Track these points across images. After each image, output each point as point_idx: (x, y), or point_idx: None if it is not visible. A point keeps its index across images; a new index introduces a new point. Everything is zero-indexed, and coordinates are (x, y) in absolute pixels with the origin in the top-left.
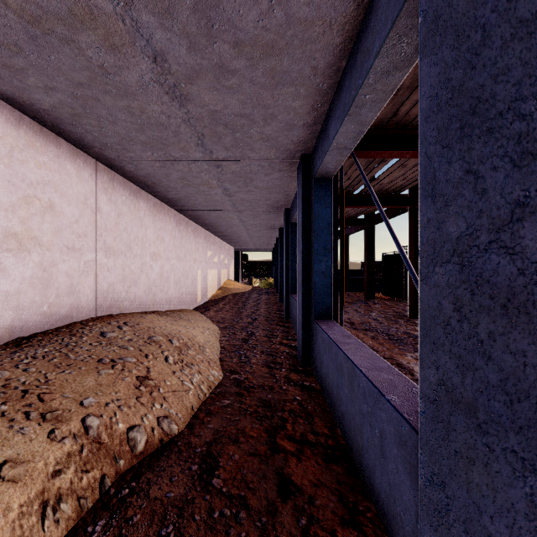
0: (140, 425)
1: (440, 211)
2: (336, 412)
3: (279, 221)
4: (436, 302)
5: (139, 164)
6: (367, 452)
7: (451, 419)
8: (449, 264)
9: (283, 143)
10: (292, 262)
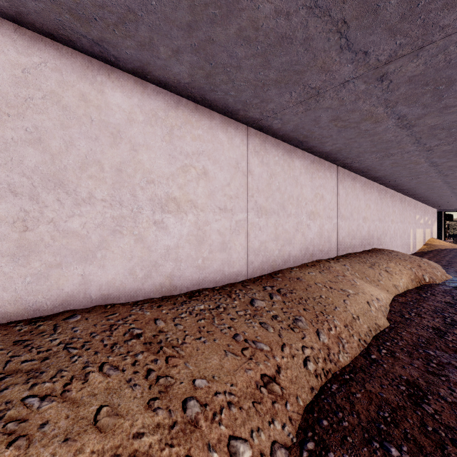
0: (425, 275)
1: None
2: None
3: None
4: None
5: (397, 181)
6: None
7: None
8: None
9: None
10: None
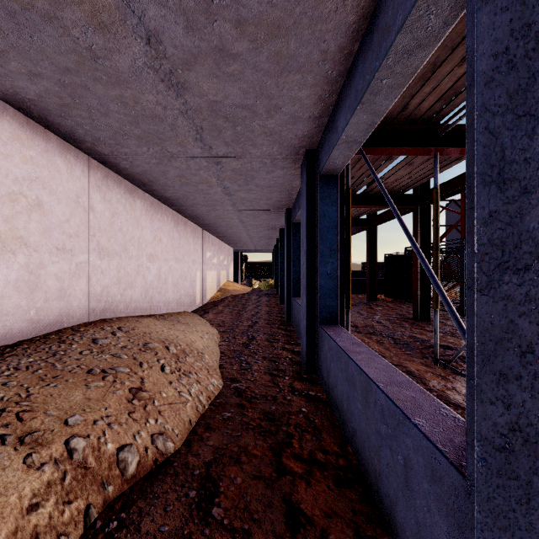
0: (132, 445)
1: (512, 200)
2: (347, 427)
3: (280, 222)
4: (506, 320)
5: (135, 161)
6: (386, 479)
7: (535, 479)
8: (530, 271)
9: (286, 138)
10: (294, 263)
